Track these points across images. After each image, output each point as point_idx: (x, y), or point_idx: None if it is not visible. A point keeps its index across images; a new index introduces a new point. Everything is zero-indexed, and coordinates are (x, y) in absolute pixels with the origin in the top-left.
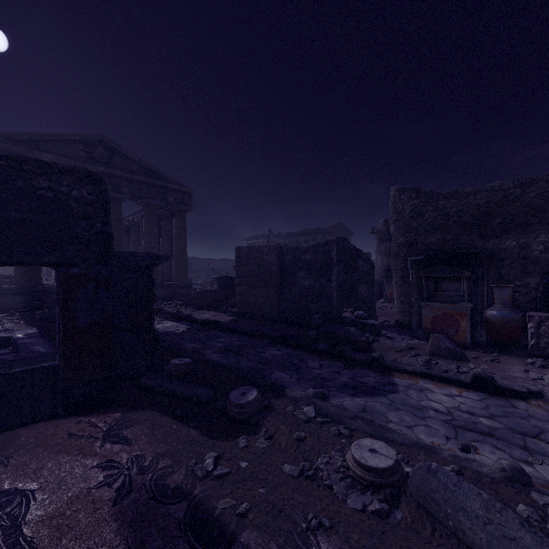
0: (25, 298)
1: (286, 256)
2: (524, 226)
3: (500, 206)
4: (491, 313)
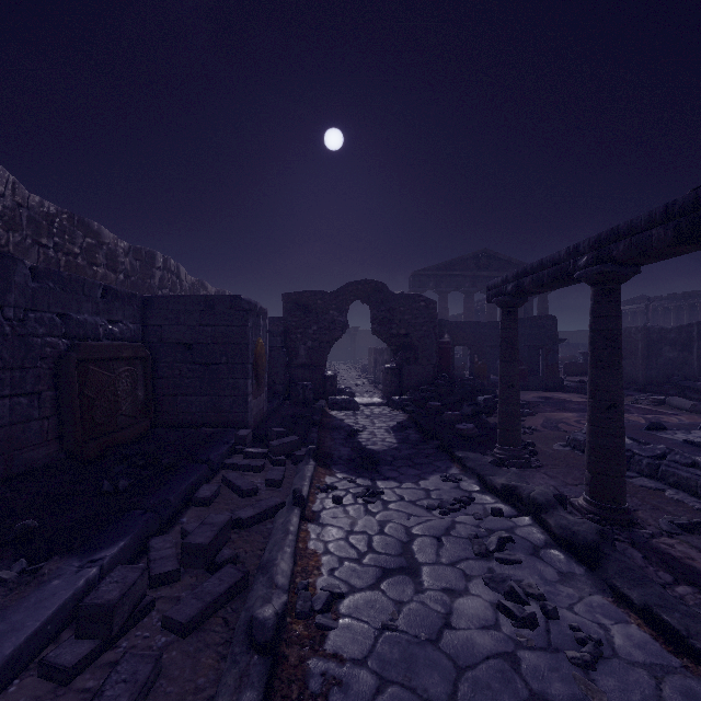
0: None
1: (652, 335)
2: None
3: None
4: None
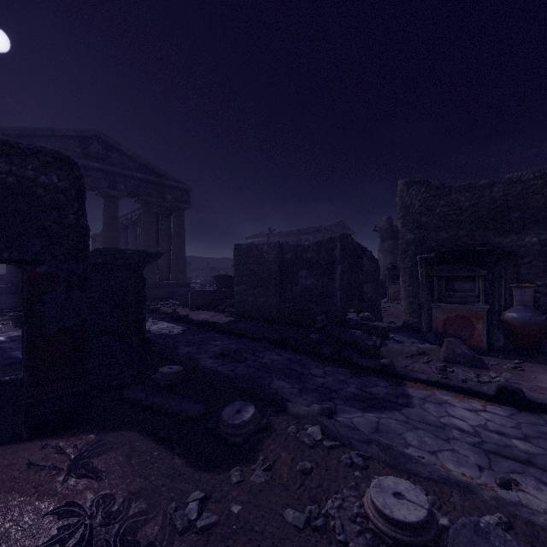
0: (17, 297)
1: (287, 254)
2: (546, 220)
3: (519, 199)
4: (511, 315)
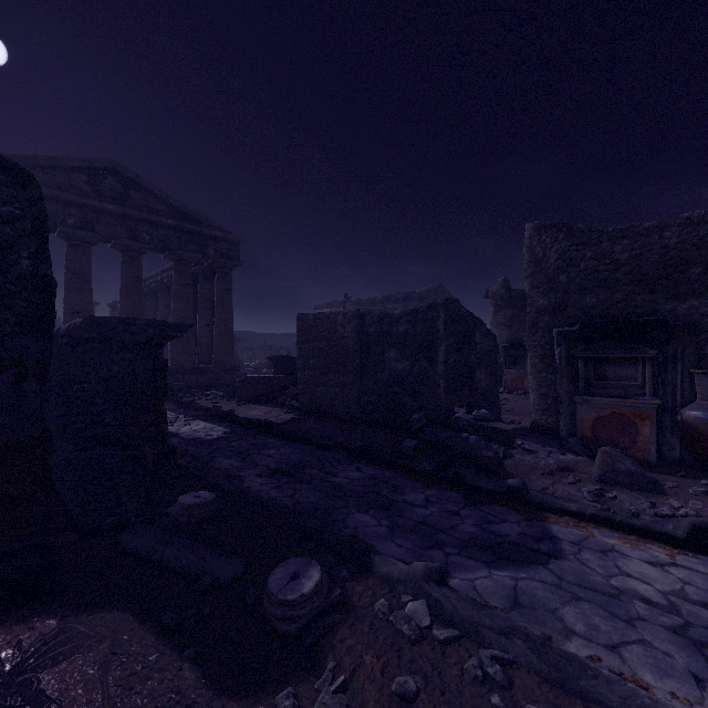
0: None
1: (370, 328)
2: None
3: (702, 248)
4: (694, 415)
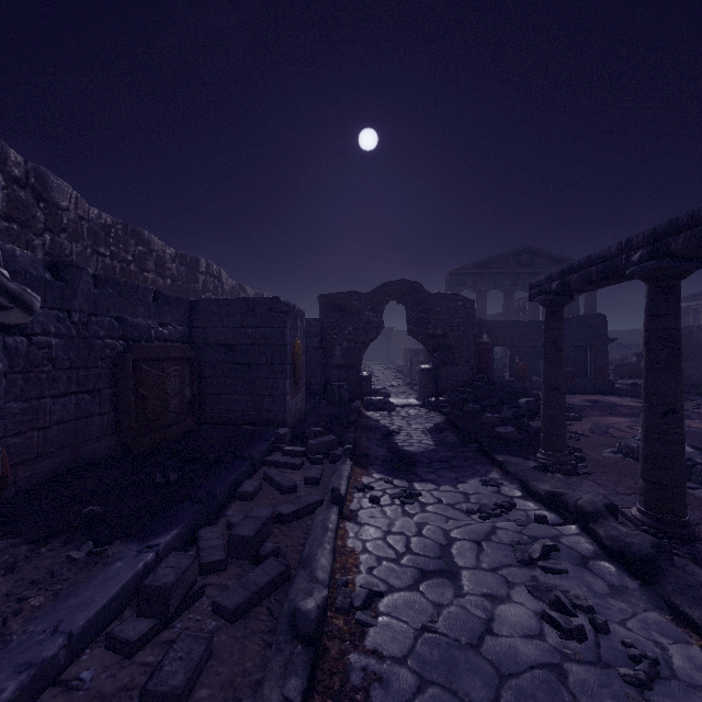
0: None
1: None
2: None
3: None
4: None
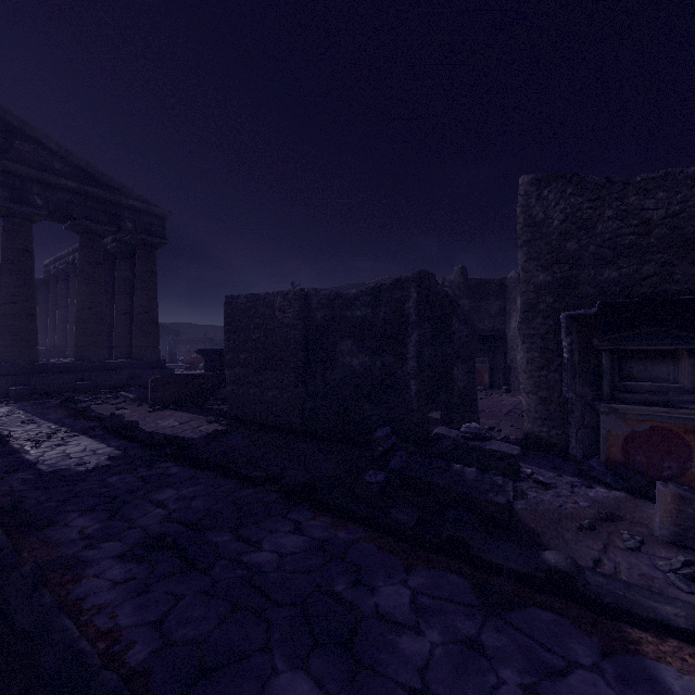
0: None
1: (317, 312)
2: None
3: None
4: None
